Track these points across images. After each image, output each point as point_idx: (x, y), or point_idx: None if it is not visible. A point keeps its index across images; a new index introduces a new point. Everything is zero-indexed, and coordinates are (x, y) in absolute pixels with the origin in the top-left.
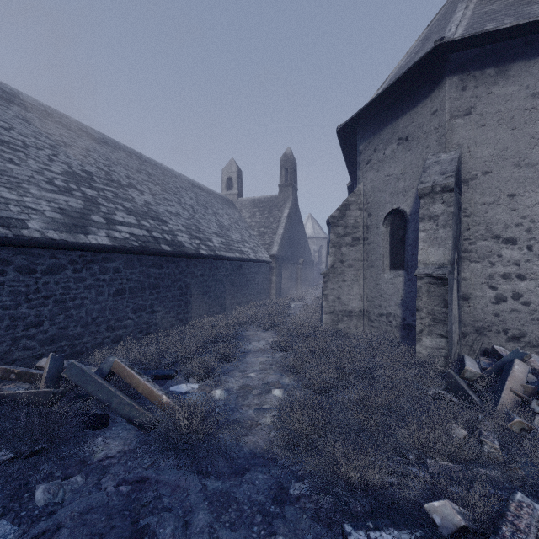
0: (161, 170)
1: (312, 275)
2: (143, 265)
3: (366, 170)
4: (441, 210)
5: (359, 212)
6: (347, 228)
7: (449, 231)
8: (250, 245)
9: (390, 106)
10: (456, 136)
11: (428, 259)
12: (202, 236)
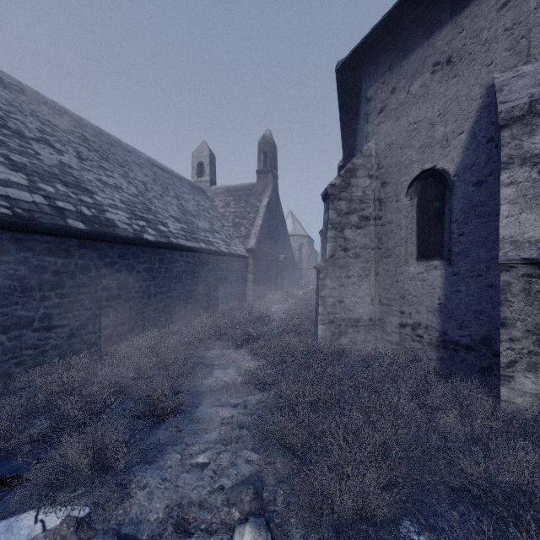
0: (108, 140)
1: (293, 274)
2: (26, 250)
3: (379, 122)
4: None
5: (368, 180)
6: (352, 203)
7: None
8: (222, 236)
9: (419, 20)
10: None
11: (521, 234)
12: (152, 217)
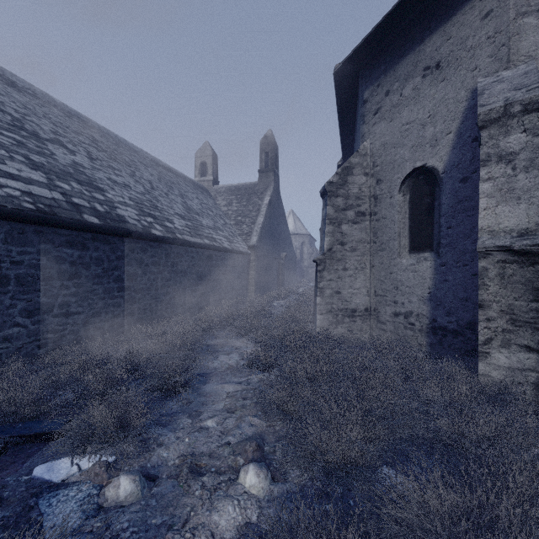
0: (115, 141)
1: (294, 272)
2: (47, 242)
3: (374, 122)
4: (522, 144)
5: (364, 178)
6: (349, 199)
7: (537, 175)
8: (225, 233)
9: (411, 27)
10: (524, 44)
11: (497, 224)
12: (159, 214)
